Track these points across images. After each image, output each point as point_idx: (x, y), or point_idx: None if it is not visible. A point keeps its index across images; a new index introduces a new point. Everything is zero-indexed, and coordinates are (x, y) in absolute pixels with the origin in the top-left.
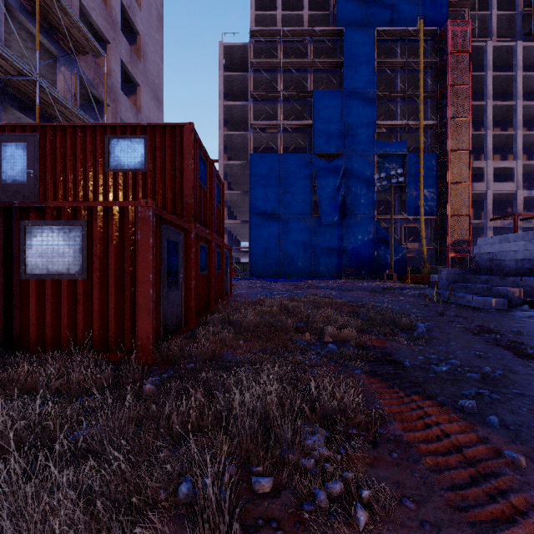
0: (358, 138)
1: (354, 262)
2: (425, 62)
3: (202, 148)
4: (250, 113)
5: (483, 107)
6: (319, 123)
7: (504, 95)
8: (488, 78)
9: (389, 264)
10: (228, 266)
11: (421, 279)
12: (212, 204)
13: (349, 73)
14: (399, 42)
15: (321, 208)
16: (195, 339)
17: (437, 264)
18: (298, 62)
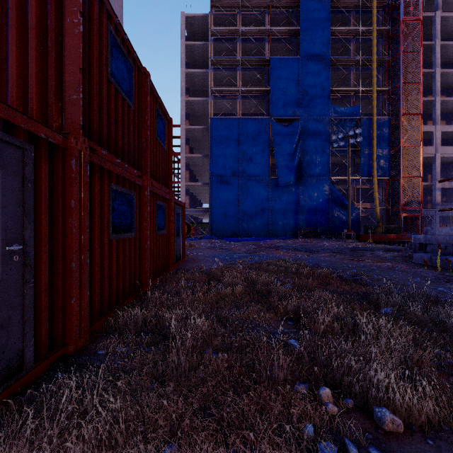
0: (313, 103)
1: (309, 222)
2: (378, 30)
3: (119, 30)
4: (210, 80)
5: (431, 74)
6: (277, 88)
7: (449, 65)
8: (437, 46)
9: (343, 223)
10: (179, 225)
11: (378, 239)
12: (146, 135)
13: (305, 40)
14: (352, 12)
15: (278, 170)
16: (23, 429)
17: (389, 223)
18: (256, 30)
